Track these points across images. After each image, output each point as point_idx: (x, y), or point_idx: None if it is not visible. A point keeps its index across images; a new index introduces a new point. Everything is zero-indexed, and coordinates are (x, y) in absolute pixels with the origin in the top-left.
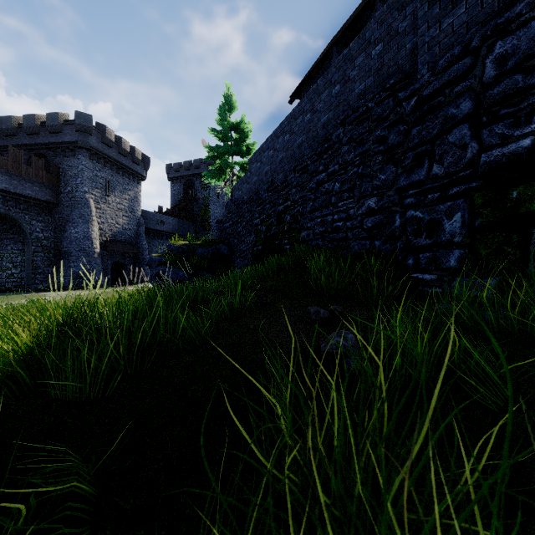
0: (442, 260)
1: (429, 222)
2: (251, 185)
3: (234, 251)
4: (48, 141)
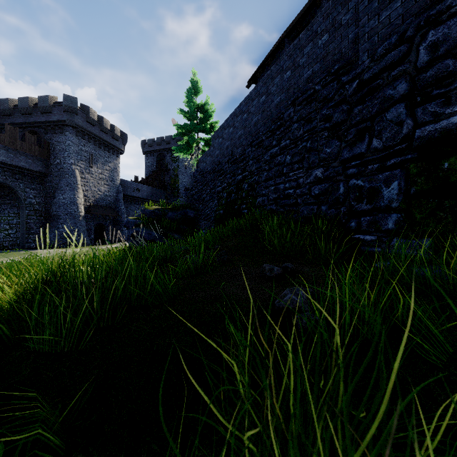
0: (381, 223)
1: (369, 190)
2: (214, 158)
3: (199, 214)
4: (39, 120)
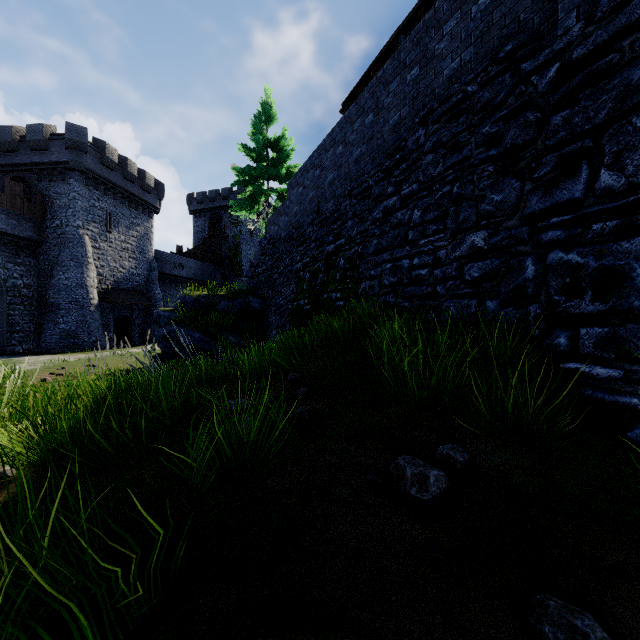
0: (635, 343)
1: (598, 272)
2: (290, 218)
3: (268, 305)
4: (29, 161)
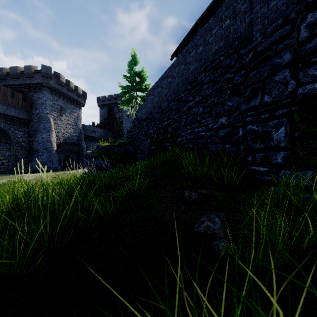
0: (272, 158)
1: (262, 133)
2: (147, 109)
3: (137, 149)
4: (25, 83)
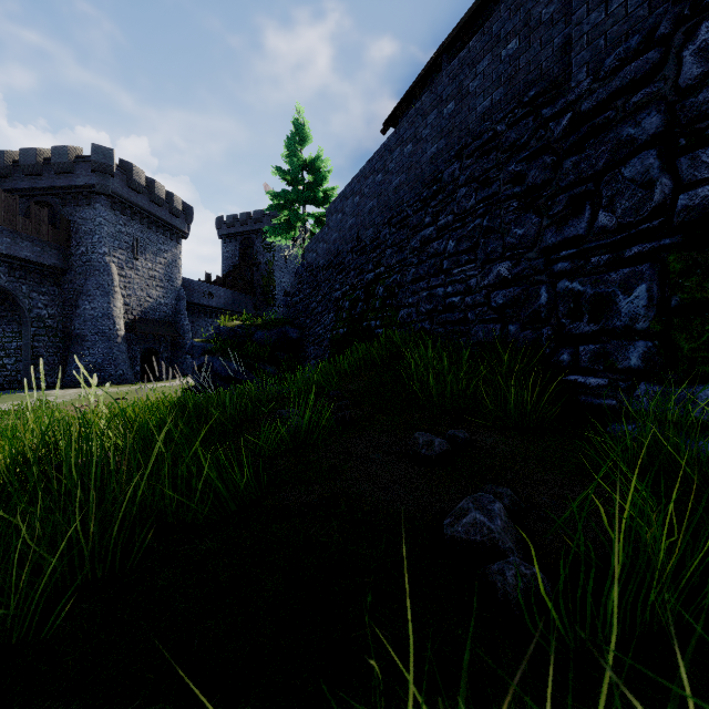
0: (616, 356)
1: (593, 299)
2: (329, 245)
3: (306, 335)
4: (53, 185)
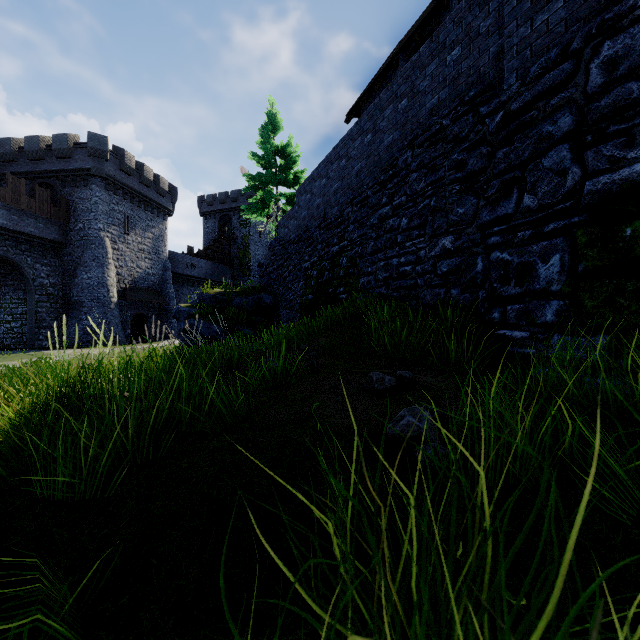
0: (536, 313)
1: (519, 266)
2: (299, 222)
3: (279, 300)
4: (54, 168)
